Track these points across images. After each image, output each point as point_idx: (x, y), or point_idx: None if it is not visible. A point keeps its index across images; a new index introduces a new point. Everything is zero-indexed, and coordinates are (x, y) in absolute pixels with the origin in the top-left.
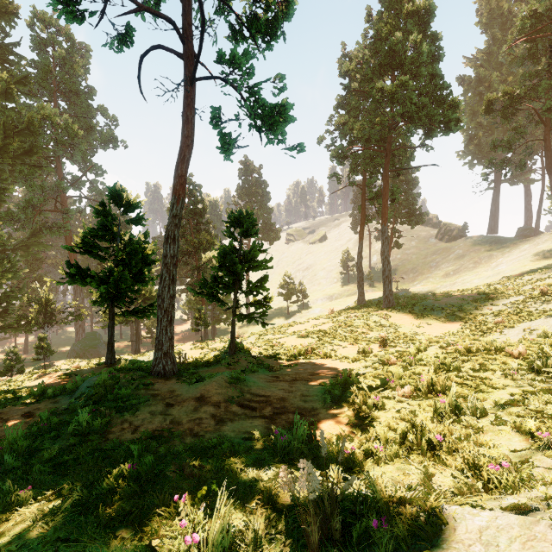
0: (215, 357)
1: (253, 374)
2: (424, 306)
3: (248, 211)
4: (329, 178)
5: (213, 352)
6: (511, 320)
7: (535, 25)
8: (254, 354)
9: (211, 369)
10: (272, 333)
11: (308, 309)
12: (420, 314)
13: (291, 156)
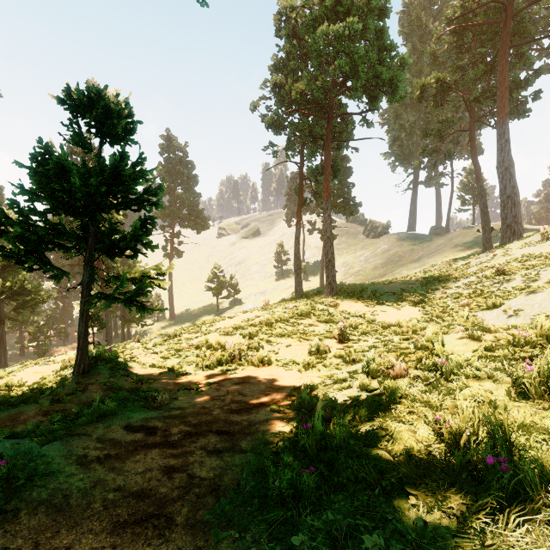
0: (54, 380)
1: (90, 428)
2: (373, 292)
3: (114, 92)
4: (264, 150)
5: (68, 368)
6: (478, 301)
7: (463, 16)
8: (139, 368)
9: (2, 417)
10: (187, 331)
11: (240, 305)
12: (370, 300)
13: (201, 3)
